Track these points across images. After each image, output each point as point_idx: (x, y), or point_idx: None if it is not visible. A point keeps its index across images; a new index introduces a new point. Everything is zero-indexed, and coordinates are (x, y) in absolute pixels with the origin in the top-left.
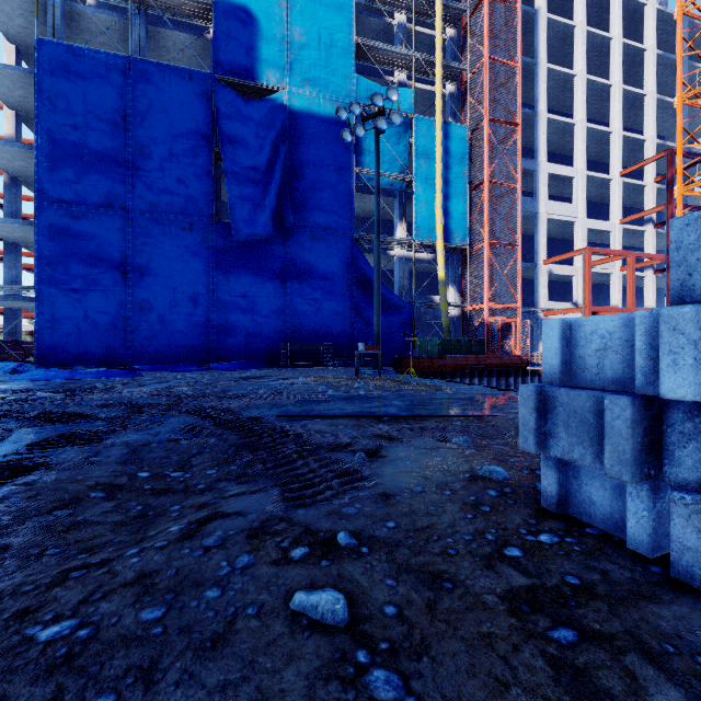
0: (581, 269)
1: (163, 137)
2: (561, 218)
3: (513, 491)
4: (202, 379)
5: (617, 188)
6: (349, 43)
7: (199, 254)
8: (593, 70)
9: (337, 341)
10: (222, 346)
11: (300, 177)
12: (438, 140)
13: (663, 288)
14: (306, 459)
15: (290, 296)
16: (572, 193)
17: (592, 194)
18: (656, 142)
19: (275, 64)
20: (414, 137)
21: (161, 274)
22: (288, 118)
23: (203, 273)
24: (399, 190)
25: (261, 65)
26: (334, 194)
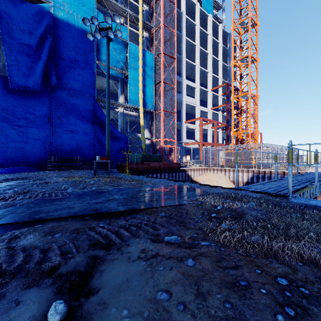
0: (198, 126)
1: None
2: (191, 104)
3: None
4: None
5: (210, 95)
6: None
7: None
8: (201, 46)
9: (85, 155)
10: (1, 157)
11: (61, 58)
12: (140, 57)
13: (223, 136)
14: None
15: (54, 127)
16: (194, 95)
17: (201, 96)
18: (222, 80)
19: None
20: (128, 52)
21: None
22: (53, 21)
23: None
24: (120, 78)
25: None
26: (83, 72)
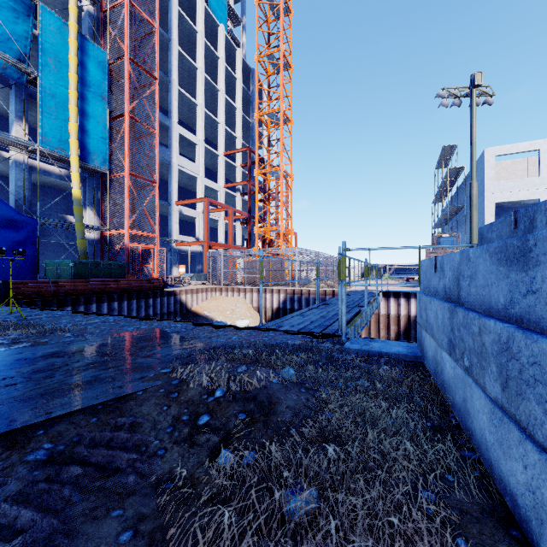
0: (201, 214)
1: None
2: (188, 172)
3: None
4: None
5: (222, 163)
6: None
7: None
8: (208, 74)
9: None
10: None
11: None
12: (73, 48)
13: (244, 235)
14: None
15: None
16: (195, 157)
17: (207, 162)
18: (242, 142)
19: None
20: (39, 27)
21: None
22: None
23: None
24: (15, 79)
25: None
26: None
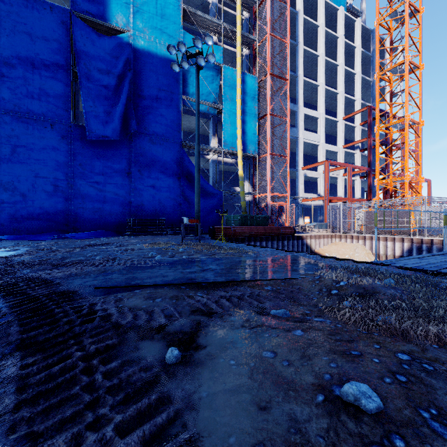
0: (322, 174)
1: (26, 52)
2: (311, 142)
3: (406, 442)
4: (51, 247)
5: (341, 127)
6: (178, 7)
7: (59, 148)
8: (327, 55)
9: (170, 216)
10: (79, 220)
11: (142, 98)
12: (239, 83)
13: (363, 187)
14: (94, 370)
15: (134, 183)
16: (316, 128)
17: (327, 129)
18: (361, 102)
19: (122, 11)
20: (223, 79)
21: (24, 162)
22: (132, 53)
23: (62, 163)
24: (213, 114)
25: (111, 10)
26: (167, 112)
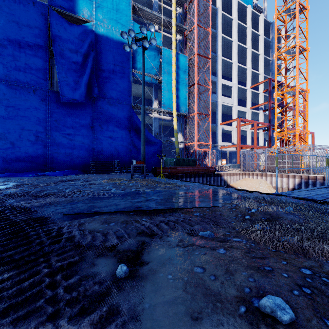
0: (235, 128)
1: (15, 36)
2: (227, 104)
3: None
4: (33, 182)
5: (249, 93)
6: (129, 4)
7: (39, 108)
8: (239, 41)
9: (122, 159)
10: (54, 162)
11: (102, 71)
12: (174, 61)
13: (265, 138)
14: (58, 284)
15: (96, 134)
16: (231, 94)
17: (239, 95)
18: (263, 75)
19: (87, 6)
20: (162, 58)
21: (13, 118)
22: (95, 38)
23: (42, 119)
24: (154, 83)
25: (78, 5)
26: (121, 82)
